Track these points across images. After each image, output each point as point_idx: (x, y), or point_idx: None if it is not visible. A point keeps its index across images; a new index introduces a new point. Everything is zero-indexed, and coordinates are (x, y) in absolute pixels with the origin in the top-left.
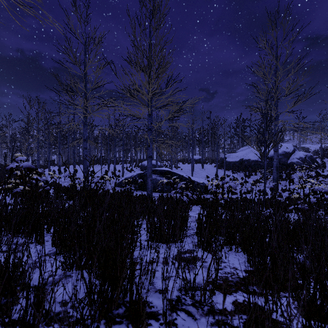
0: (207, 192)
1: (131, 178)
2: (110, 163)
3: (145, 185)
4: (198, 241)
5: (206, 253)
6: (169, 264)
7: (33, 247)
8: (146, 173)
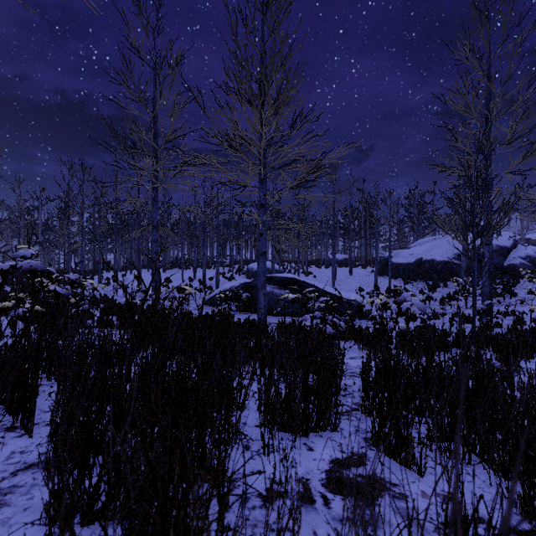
0: (361, 316)
1: (230, 290)
2: (198, 266)
3: (254, 303)
4: (375, 434)
5: (397, 467)
6: (315, 503)
7: (9, 441)
8: (255, 283)
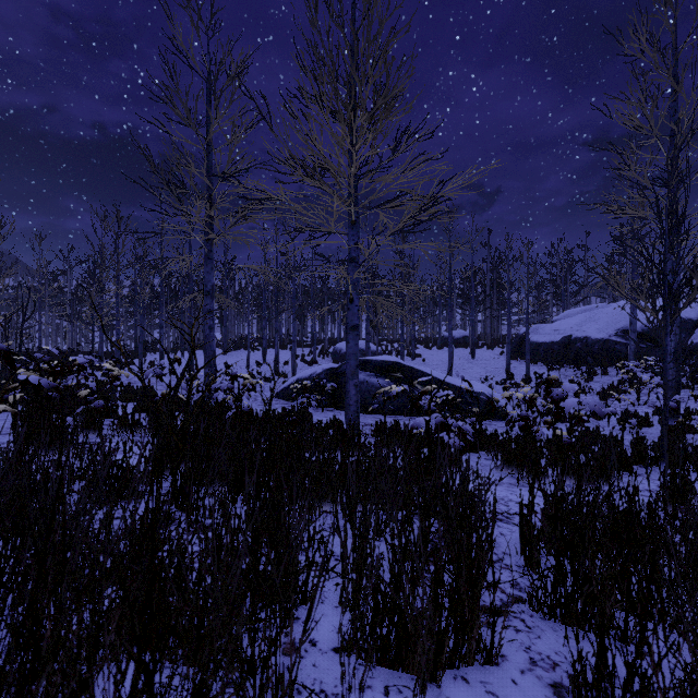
0: (490, 415)
1: (311, 379)
2: (269, 346)
3: (342, 397)
4: (583, 690)
5: None
6: None
7: None
8: (344, 369)
